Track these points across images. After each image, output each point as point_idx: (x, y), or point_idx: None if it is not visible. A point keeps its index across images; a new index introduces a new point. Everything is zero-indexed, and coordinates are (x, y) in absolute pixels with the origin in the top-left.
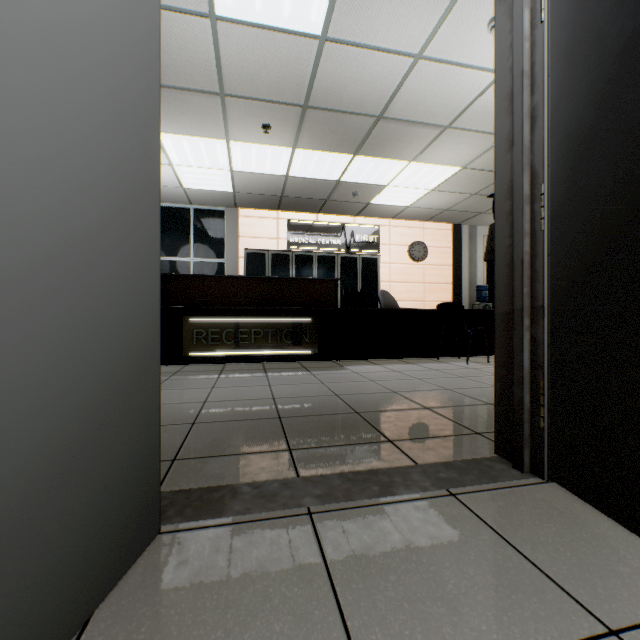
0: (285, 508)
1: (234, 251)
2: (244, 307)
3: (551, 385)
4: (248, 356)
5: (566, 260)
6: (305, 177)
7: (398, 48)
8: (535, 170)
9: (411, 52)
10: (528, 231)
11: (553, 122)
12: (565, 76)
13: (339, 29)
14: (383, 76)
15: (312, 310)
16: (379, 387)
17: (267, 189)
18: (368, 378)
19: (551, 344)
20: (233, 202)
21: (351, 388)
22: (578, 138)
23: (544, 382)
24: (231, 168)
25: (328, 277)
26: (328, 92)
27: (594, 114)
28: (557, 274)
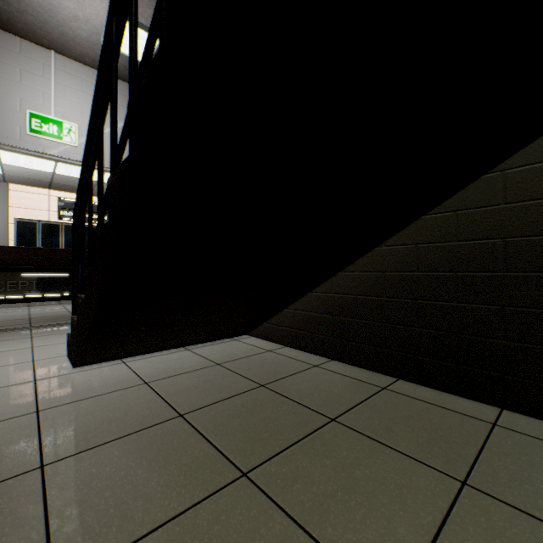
0: (23, 329)
1: (4, 218)
2: (13, 267)
3: None
4: (16, 299)
5: None
6: (70, 175)
7: None
8: None
9: None
10: None
11: None
12: None
13: None
14: None
15: (70, 268)
16: None
17: (37, 177)
18: None
19: None
20: (3, 179)
21: None
22: None
23: None
24: (1, 161)
25: None
26: None
27: None
28: None
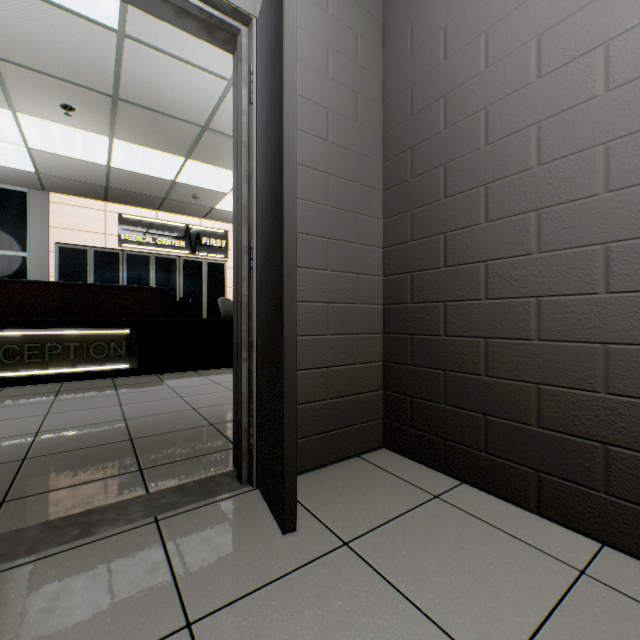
0: None
1: (42, 243)
2: (34, 318)
3: (258, 408)
4: (41, 376)
5: (262, 306)
6: (133, 171)
7: (209, 68)
8: (250, 226)
9: (224, 75)
10: (247, 277)
11: (258, 190)
12: (261, 155)
13: (139, 30)
14: (200, 90)
15: (131, 320)
16: (183, 404)
17: (86, 176)
18: (180, 394)
19: (258, 374)
20: (39, 184)
21: (150, 408)
22: (265, 209)
23: (254, 405)
24: (27, 144)
25: (169, 281)
26: (141, 89)
27: (269, 194)
28: (259, 316)
